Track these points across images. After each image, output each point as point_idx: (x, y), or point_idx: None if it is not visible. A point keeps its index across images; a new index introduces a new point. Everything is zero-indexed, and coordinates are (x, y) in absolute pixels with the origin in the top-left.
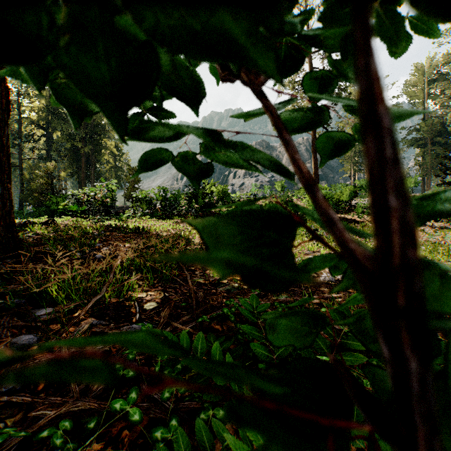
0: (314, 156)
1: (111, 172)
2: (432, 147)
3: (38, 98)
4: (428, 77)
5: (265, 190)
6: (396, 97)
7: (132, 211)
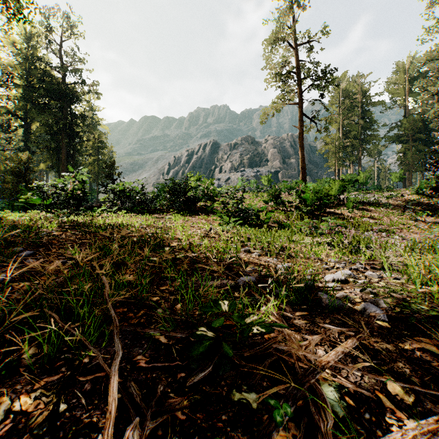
0: (301, 149)
1: (94, 165)
2: (413, 143)
3: (15, 86)
4: (409, 76)
5: (251, 184)
6: (378, 94)
7: (109, 205)
